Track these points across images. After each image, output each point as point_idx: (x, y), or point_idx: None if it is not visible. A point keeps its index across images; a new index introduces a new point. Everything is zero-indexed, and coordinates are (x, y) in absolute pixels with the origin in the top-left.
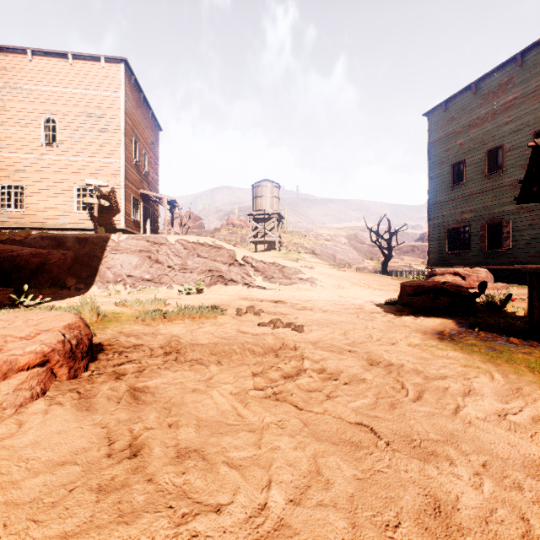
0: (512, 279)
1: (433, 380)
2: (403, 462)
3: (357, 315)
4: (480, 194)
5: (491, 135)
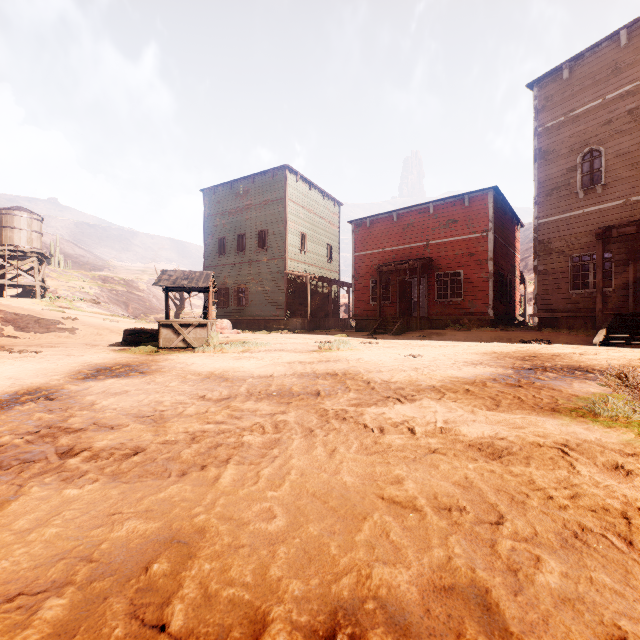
0: (250, 327)
1: (84, 355)
2: (52, 361)
3: (87, 347)
4: (234, 265)
5: (240, 224)
